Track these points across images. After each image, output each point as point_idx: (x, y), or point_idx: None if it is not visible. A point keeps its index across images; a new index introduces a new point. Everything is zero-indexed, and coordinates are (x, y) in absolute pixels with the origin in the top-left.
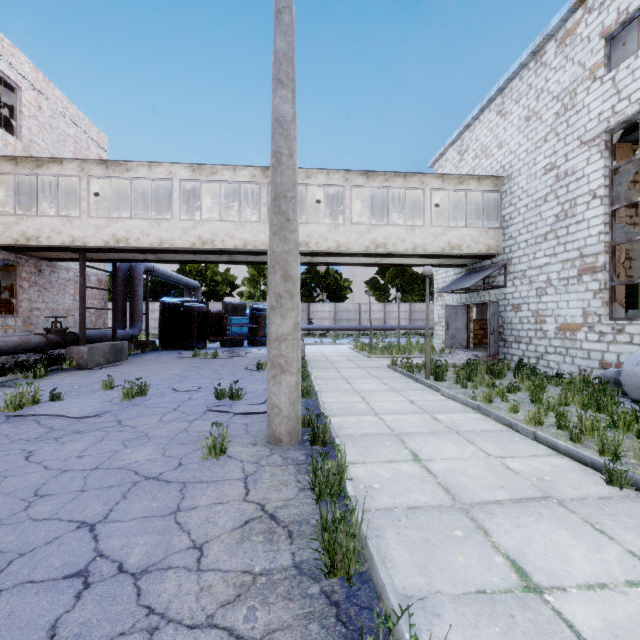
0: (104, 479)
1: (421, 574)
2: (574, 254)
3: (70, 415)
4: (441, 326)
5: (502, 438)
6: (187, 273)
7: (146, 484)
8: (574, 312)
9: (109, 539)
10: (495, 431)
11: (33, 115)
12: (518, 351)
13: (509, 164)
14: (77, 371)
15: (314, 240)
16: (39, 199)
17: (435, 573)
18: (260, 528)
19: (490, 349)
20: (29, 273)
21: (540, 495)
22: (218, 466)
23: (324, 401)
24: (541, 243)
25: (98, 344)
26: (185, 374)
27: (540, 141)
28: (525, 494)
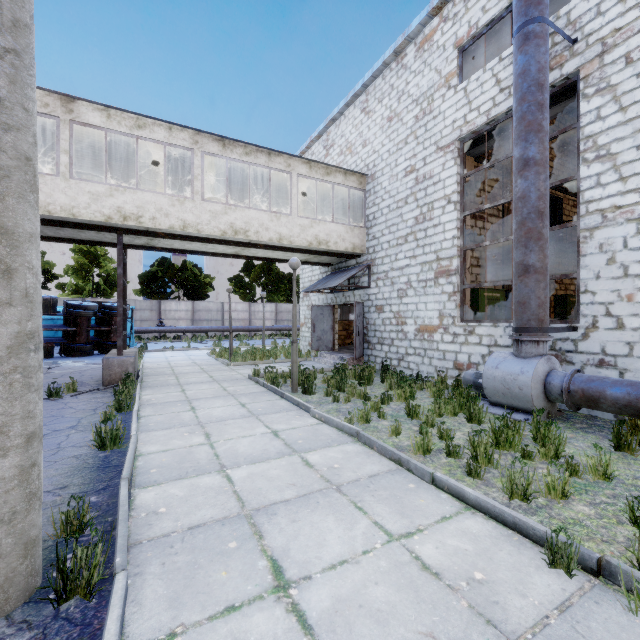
0: None
1: None
2: (432, 257)
3: None
4: (307, 327)
5: (396, 488)
6: None
7: None
8: (432, 314)
9: None
10: (384, 475)
11: None
12: (381, 353)
13: (373, 163)
14: None
15: (149, 214)
16: None
17: None
18: None
19: (356, 352)
20: None
21: None
22: None
23: (141, 452)
24: (402, 245)
25: None
26: None
27: (401, 143)
28: None
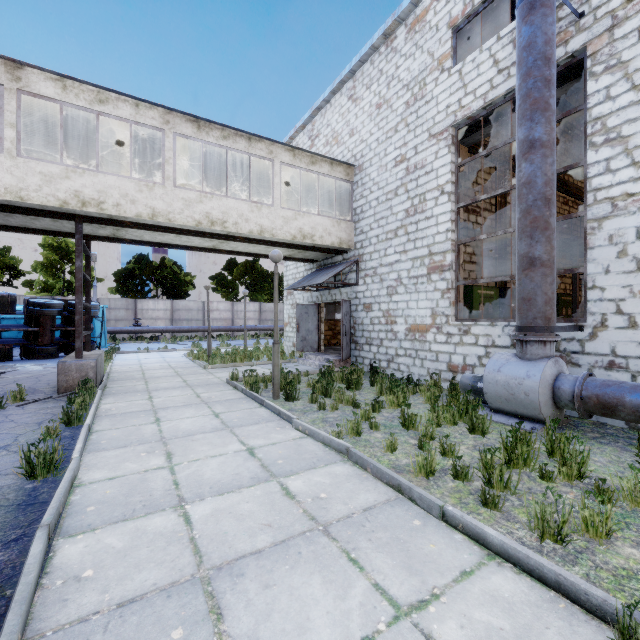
0: None
1: None
2: (423, 251)
3: None
4: (291, 327)
5: (398, 527)
6: None
7: None
8: (423, 312)
9: None
10: (382, 507)
11: None
12: (369, 354)
13: (361, 153)
14: None
15: (112, 200)
16: None
17: None
18: None
19: (343, 353)
20: None
21: None
22: None
23: (81, 480)
24: (392, 239)
25: None
26: None
27: (391, 131)
28: None
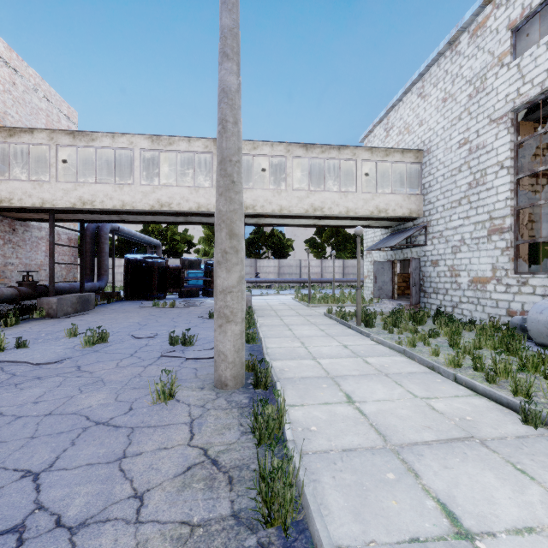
0: (55, 425)
1: (356, 521)
2: (484, 217)
3: (33, 361)
4: (370, 279)
5: (426, 380)
6: (150, 233)
7: (95, 430)
8: (484, 267)
9: (51, 489)
10: (419, 373)
11: (7, 90)
12: (436, 301)
13: (428, 139)
14: (46, 320)
15: (260, 204)
16: (13, 165)
17: (370, 520)
18: (201, 474)
19: (412, 299)
20: (3, 232)
21: (464, 435)
22: (166, 410)
23: (267, 346)
24: (456, 207)
25: (67, 295)
26: (144, 322)
27: (455, 119)
28: (450, 434)
